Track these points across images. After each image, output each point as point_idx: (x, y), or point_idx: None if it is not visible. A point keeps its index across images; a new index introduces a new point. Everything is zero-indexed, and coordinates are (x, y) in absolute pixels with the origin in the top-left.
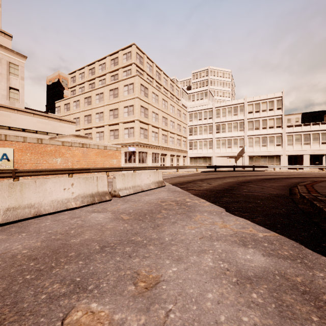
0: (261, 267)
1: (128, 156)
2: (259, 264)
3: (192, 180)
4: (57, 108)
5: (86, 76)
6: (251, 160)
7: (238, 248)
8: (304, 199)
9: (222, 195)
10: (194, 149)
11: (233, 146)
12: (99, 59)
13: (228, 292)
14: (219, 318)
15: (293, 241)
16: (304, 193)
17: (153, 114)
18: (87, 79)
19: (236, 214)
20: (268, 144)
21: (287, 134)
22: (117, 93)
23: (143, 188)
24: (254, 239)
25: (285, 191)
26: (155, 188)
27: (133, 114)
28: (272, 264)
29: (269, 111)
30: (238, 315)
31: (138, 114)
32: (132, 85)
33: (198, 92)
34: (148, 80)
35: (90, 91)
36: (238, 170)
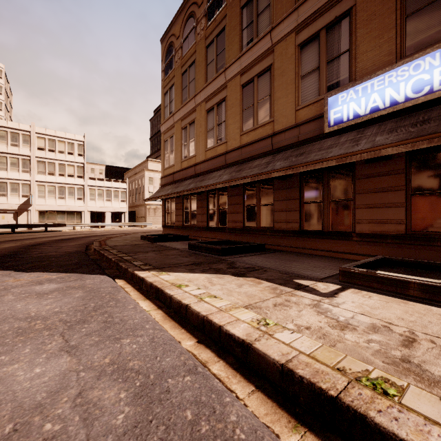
0: (55, 288)
1: None
2: (53, 287)
3: None
4: None
5: None
6: (43, 217)
7: (36, 286)
8: (96, 252)
9: (5, 261)
10: None
11: (11, 195)
12: None
13: (32, 301)
14: (28, 307)
15: (78, 274)
16: (97, 247)
17: None
18: None
19: (29, 271)
20: (67, 196)
21: (89, 187)
22: None
23: None
24: (50, 279)
25: (81, 248)
26: None
27: None
28: (62, 285)
29: (68, 154)
30: (41, 303)
31: None
32: None
33: None
34: None
35: None
36: (21, 231)
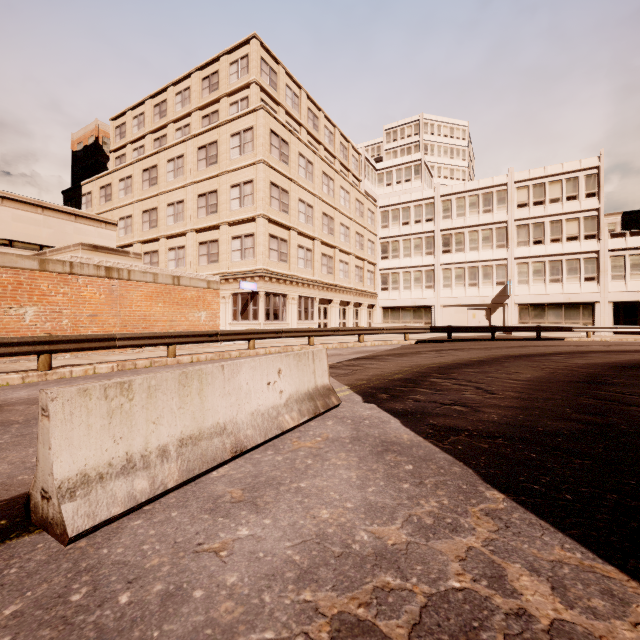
0: None
1: (241, 303)
2: None
3: (415, 370)
4: (86, 196)
5: (147, 122)
6: (525, 314)
7: None
8: None
9: None
10: (392, 290)
11: (482, 283)
12: (175, 80)
13: None
14: None
15: None
16: None
17: (301, 206)
18: (151, 127)
19: None
20: (564, 277)
21: (610, 254)
22: (215, 155)
23: (243, 439)
24: None
25: None
26: (299, 424)
27: (253, 202)
28: None
29: (567, 201)
30: None
31: (264, 202)
32: (250, 133)
33: (400, 166)
34: (291, 127)
35: (156, 155)
36: (501, 337)
